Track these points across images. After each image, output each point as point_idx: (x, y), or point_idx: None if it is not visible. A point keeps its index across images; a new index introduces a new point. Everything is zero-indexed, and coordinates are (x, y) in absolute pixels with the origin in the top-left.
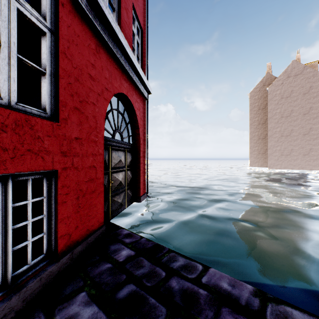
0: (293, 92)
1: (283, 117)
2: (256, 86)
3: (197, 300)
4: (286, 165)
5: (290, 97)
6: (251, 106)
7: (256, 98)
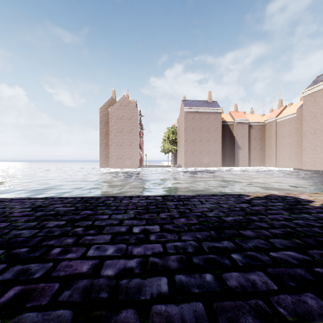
0: (124, 117)
1: (118, 132)
2: (105, 104)
3: (4, 201)
4: (120, 165)
5: (122, 119)
6: (101, 119)
7: (105, 114)
